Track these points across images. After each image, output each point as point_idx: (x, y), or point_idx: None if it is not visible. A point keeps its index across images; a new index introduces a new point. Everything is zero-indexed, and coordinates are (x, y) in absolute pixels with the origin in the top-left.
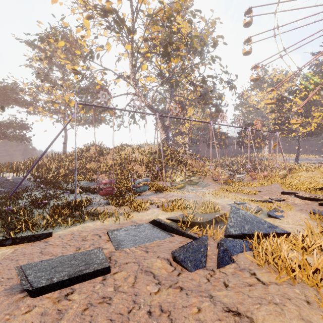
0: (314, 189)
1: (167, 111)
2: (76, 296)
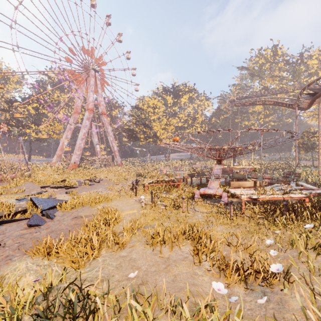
0: (58, 181)
1: None
2: (2, 254)
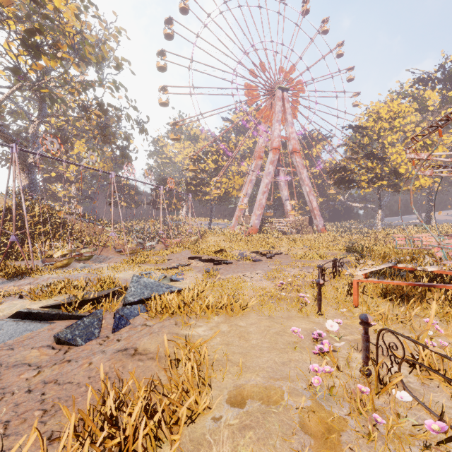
0: (215, 251)
1: (33, 139)
2: None
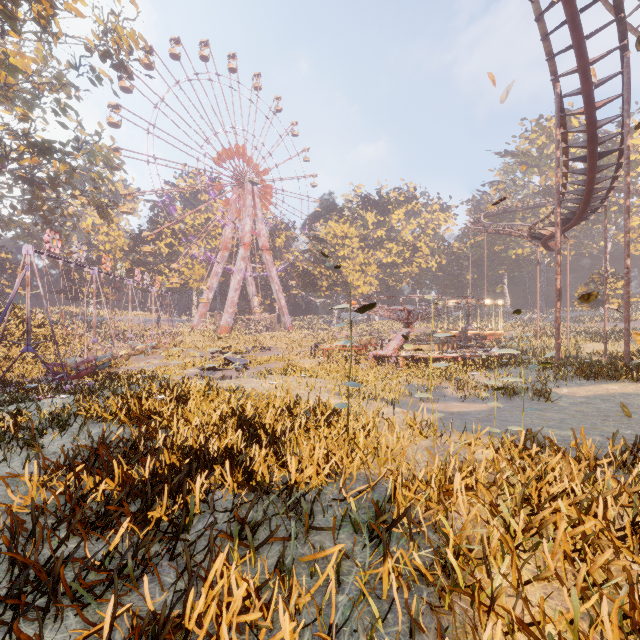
0: (223, 348)
1: None
2: None
